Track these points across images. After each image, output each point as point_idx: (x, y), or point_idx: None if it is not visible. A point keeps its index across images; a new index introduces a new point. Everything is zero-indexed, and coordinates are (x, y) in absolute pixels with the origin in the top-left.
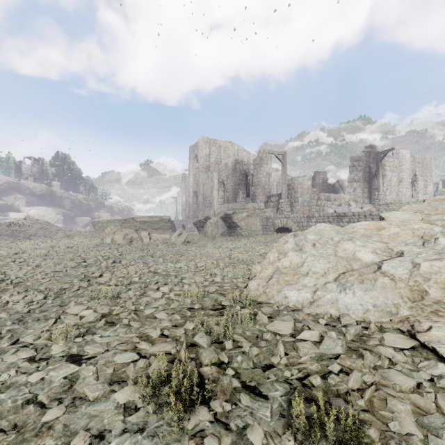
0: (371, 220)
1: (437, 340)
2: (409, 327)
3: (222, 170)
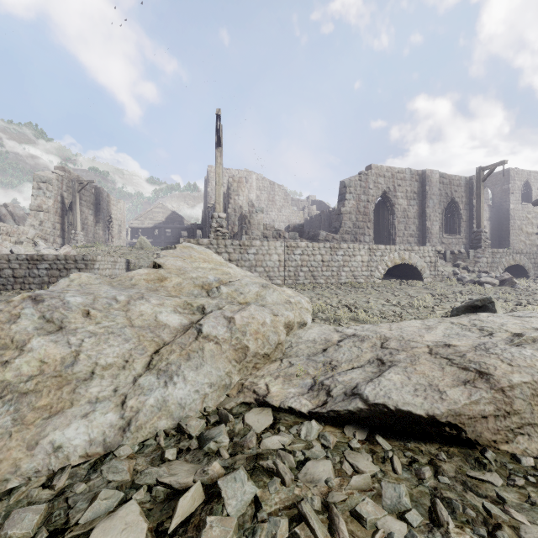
0: (85, 267)
1: (285, 396)
2: (254, 395)
3: None
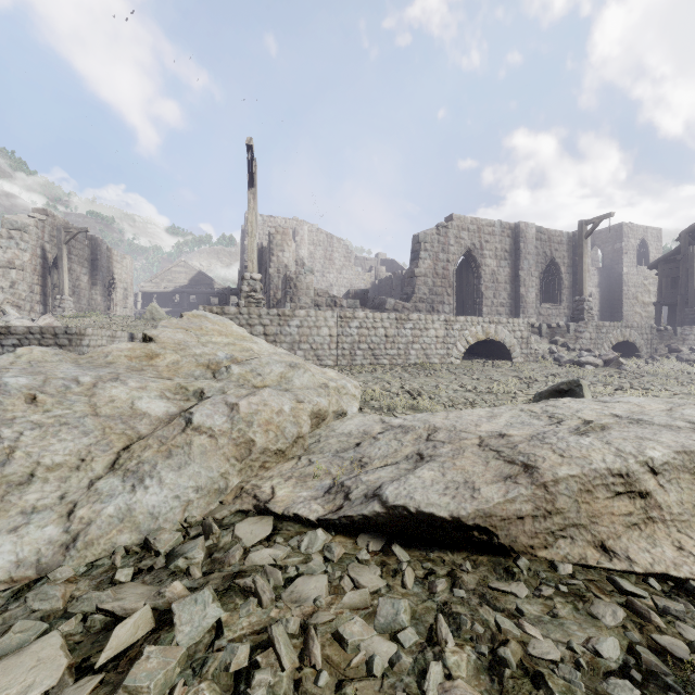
0: (69, 343)
1: (292, 501)
2: (254, 501)
3: None
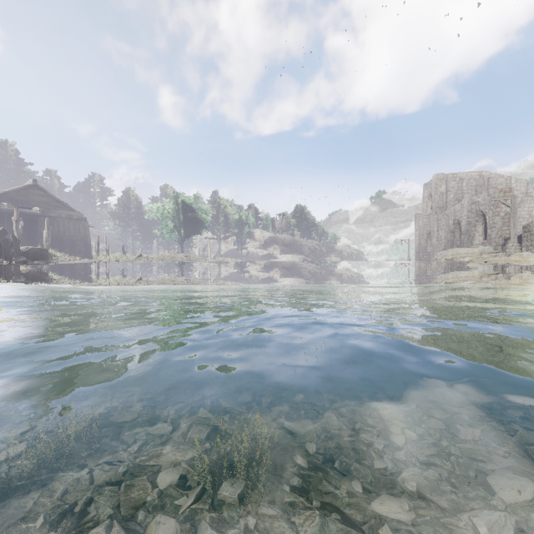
0: None
1: None
2: None
3: (457, 210)
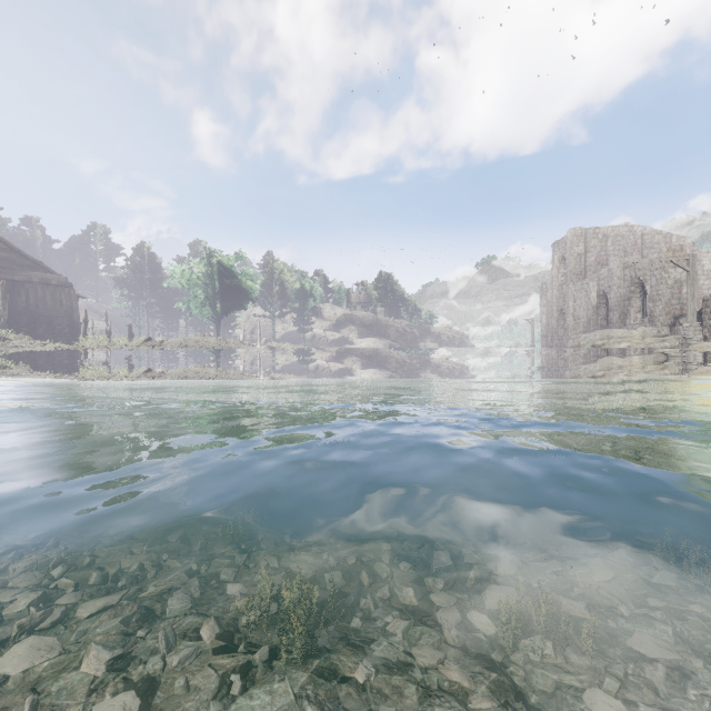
0: None
1: None
2: None
3: (602, 277)
